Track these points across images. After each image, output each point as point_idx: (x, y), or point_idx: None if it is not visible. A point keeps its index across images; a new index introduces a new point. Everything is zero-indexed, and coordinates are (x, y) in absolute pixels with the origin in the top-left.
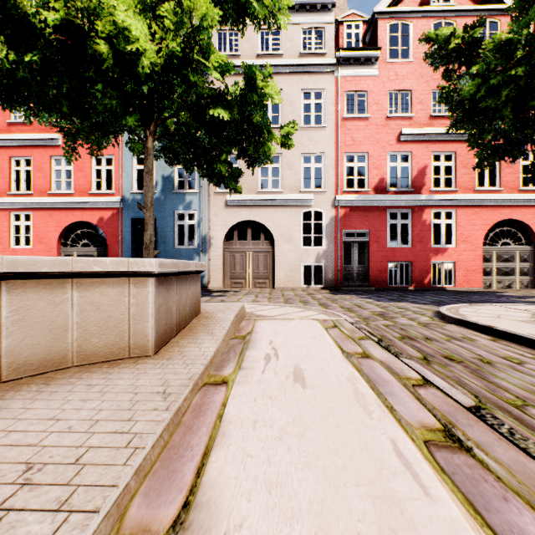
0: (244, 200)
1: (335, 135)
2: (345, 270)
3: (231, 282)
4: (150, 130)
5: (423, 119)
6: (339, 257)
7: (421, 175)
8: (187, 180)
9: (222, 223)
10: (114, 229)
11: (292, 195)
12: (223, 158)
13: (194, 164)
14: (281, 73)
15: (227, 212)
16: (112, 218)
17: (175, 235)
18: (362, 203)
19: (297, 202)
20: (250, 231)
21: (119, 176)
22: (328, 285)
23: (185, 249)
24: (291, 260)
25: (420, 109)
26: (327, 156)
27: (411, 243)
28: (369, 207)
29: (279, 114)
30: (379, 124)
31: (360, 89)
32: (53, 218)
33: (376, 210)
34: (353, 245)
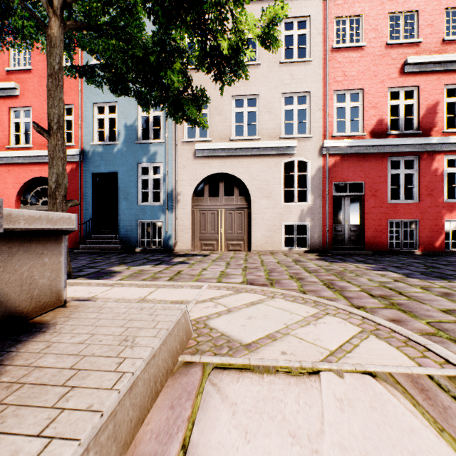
0: (215, 149)
1: (323, 70)
2: (334, 230)
3: (201, 243)
4: (53, 6)
5: (433, 44)
6: (328, 214)
7: (431, 114)
8: (152, 129)
9: (191, 177)
10: (74, 185)
11: (271, 141)
12: (178, 68)
13: (140, 83)
14: (258, 1)
15: (196, 164)
16: (71, 173)
17: (139, 191)
18: (356, 150)
19: (277, 150)
20: (222, 186)
21: (78, 127)
22: (313, 248)
23: (150, 206)
24: (270, 218)
25: (429, 33)
26: (312, 95)
27: (418, 197)
28: (365, 155)
29: (256, 50)
30: (378, 53)
31: (353, 14)
32: (12, 174)
33: (373, 157)
34: (344, 200)
